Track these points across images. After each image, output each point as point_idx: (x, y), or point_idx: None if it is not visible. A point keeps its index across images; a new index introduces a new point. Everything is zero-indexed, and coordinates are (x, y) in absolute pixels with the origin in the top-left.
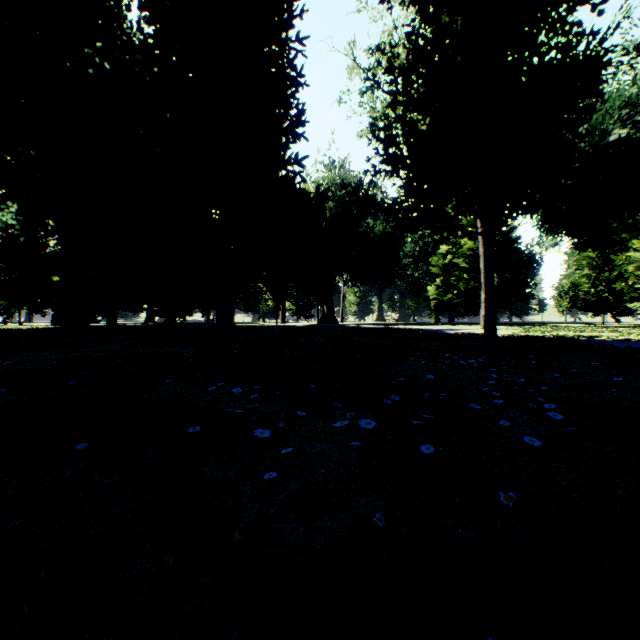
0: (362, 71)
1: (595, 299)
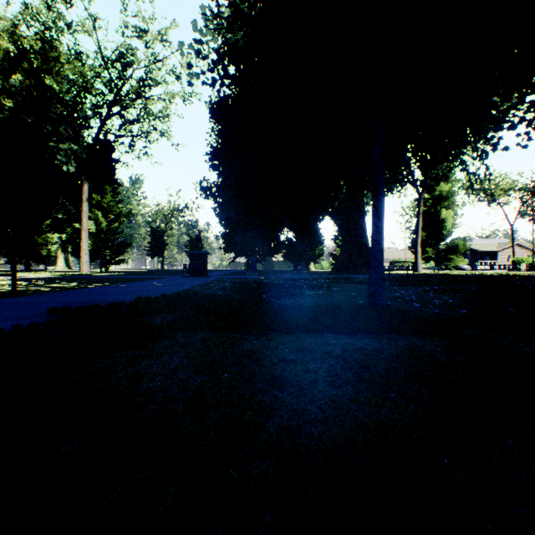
0: None
1: None
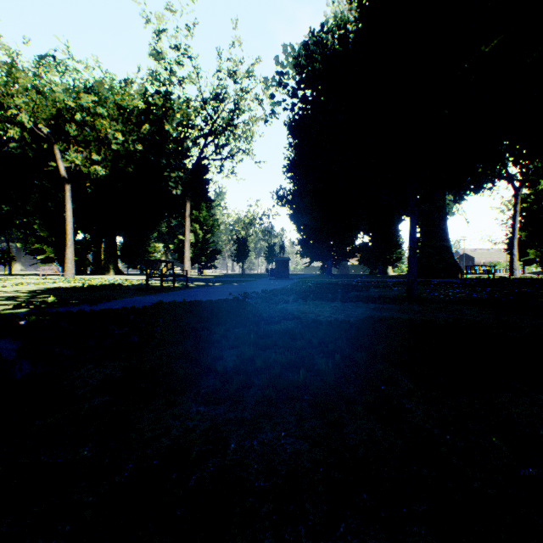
0: None
1: None
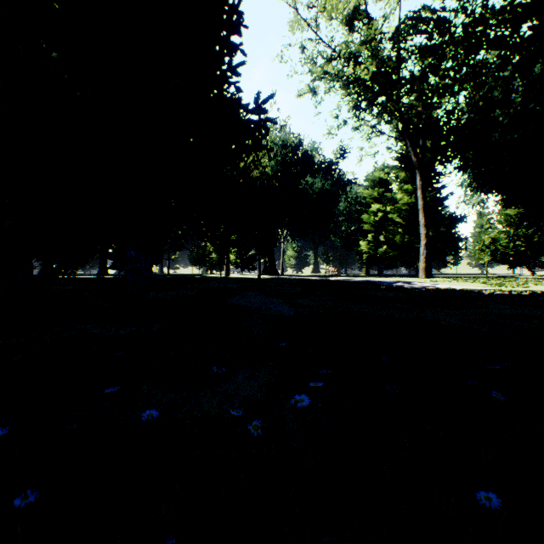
0: (304, 22)
1: (513, 253)
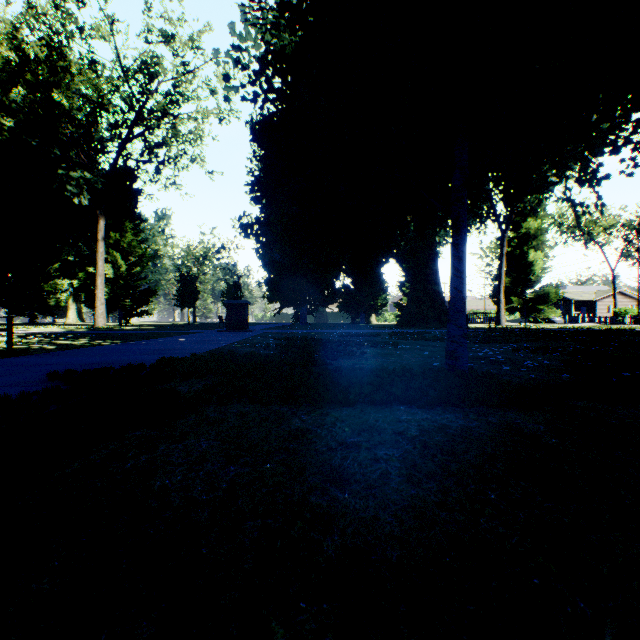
0: None
1: None
